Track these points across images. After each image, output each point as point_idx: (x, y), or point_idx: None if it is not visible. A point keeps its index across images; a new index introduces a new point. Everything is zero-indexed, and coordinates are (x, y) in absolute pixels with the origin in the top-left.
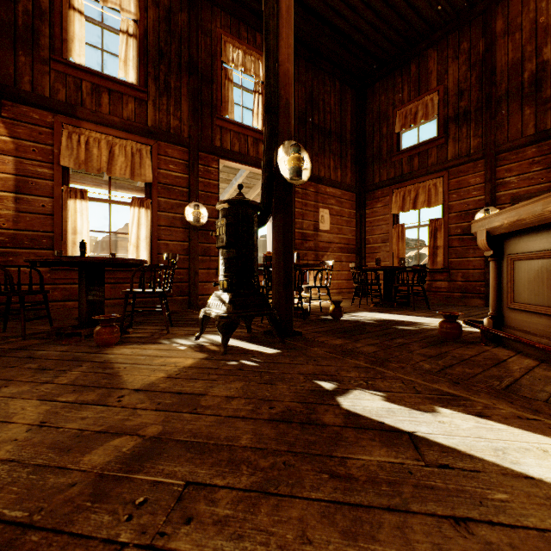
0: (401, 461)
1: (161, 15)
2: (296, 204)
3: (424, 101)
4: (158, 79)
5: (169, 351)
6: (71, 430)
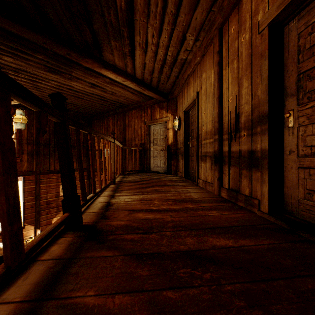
0: None
1: None
2: (42, 187)
3: None
4: None
5: None
6: None
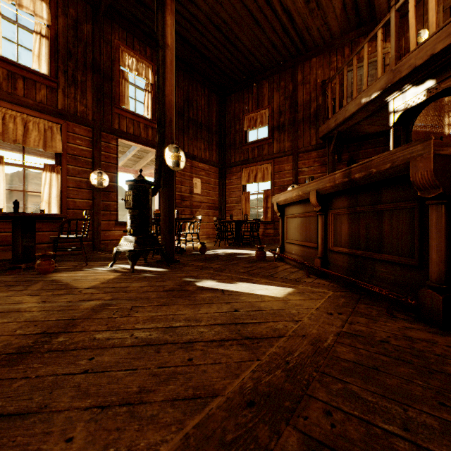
0: (216, 295)
1: (69, 23)
2: (177, 174)
3: (260, 113)
4: (67, 73)
5: (95, 273)
6: (64, 302)
